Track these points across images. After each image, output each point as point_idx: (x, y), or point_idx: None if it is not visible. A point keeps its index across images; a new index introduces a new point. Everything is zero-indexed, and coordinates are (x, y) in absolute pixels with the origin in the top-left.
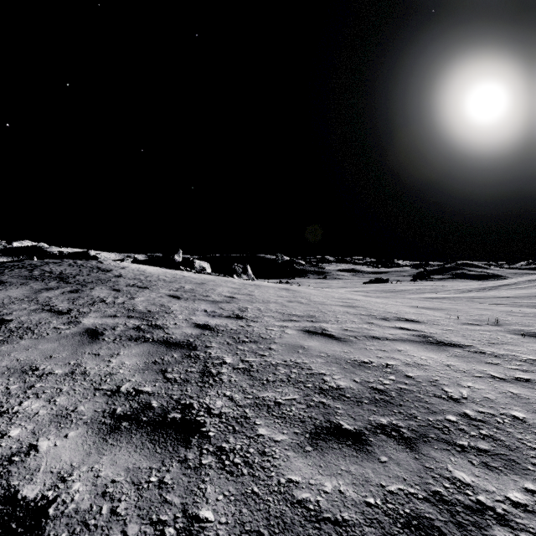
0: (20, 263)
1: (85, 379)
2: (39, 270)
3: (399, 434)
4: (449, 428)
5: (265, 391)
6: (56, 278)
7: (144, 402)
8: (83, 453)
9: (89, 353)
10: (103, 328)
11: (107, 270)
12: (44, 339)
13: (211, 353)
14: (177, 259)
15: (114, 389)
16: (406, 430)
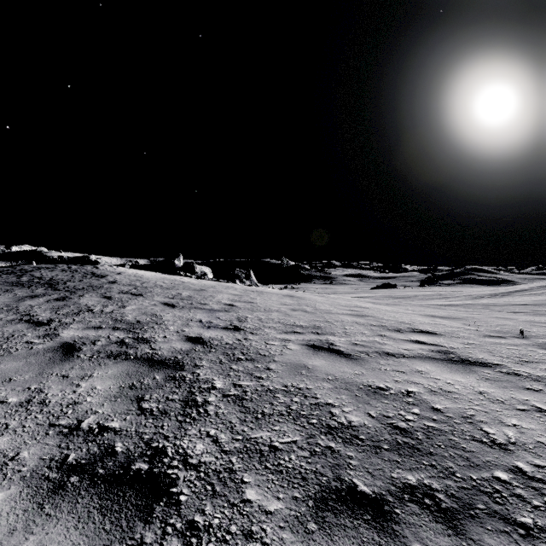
0: (10, 268)
1: (41, 411)
2: (29, 275)
3: (435, 502)
4: (501, 493)
5: (259, 429)
6: (45, 284)
7: (106, 444)
8: (4, 530)
9: (57, 374)
10: (82, 342)
11: (102, 276)
12: (10, 356)
13: (199, 374)
14: (177, 264)
15: (73, 424)
16: (444, 496)
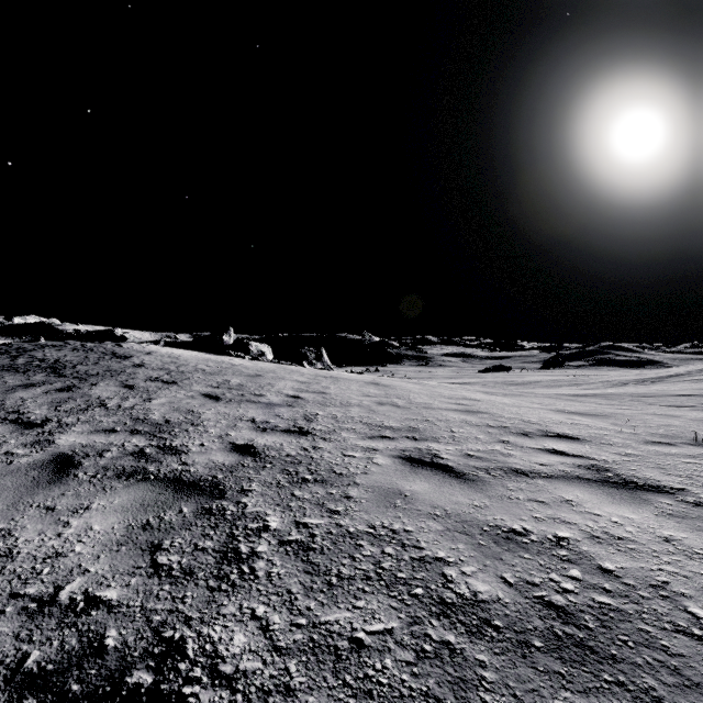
0: (5, 346)
1: (2, 570)
2: (27, 356)
3: None
4: None
5: (334, 606)
6: (47, 369)
7: (92, 632)
8: None
9: (38, 504)
10: (84, 454)
11: (125, 357)
12: None
13: (247, 504)
14: (226, 340)
15: (47, 594)
16: None
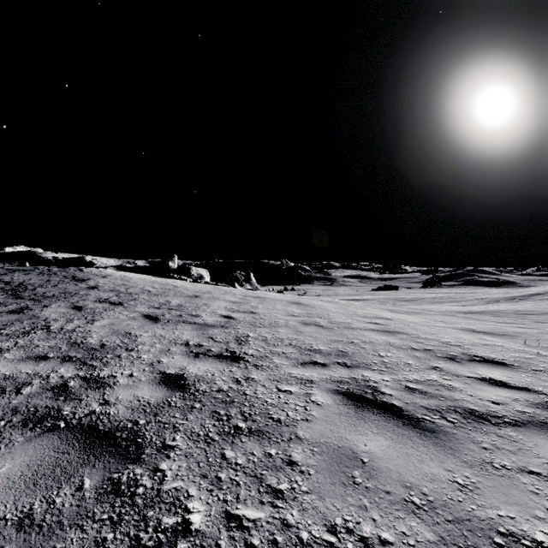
0: None
1: None
2: None
3: None
4: None
5: None
6: (8, 291)
7: None
8: None
9: None
10: (0, 389)
11: (82, 280)
12: None
13: (165, 474)
14: (171, 265)
15: None
16: None
